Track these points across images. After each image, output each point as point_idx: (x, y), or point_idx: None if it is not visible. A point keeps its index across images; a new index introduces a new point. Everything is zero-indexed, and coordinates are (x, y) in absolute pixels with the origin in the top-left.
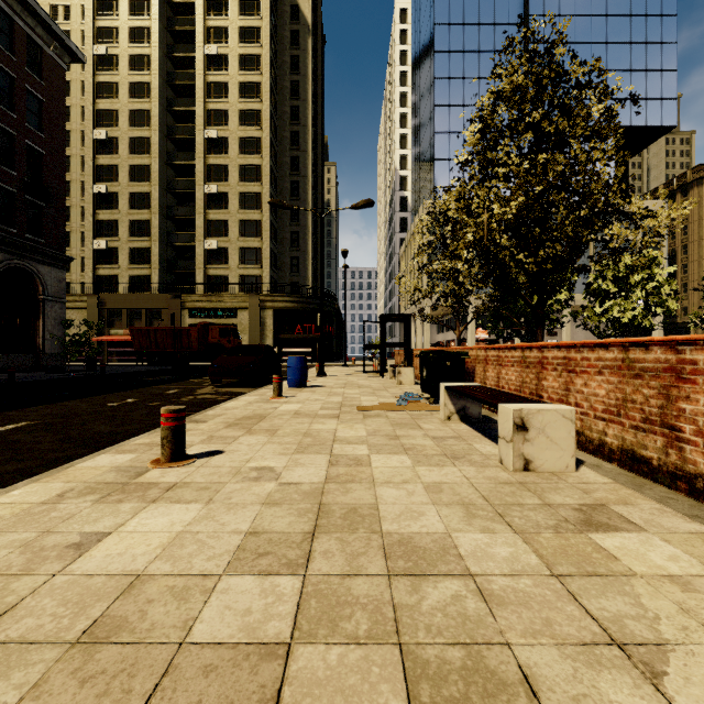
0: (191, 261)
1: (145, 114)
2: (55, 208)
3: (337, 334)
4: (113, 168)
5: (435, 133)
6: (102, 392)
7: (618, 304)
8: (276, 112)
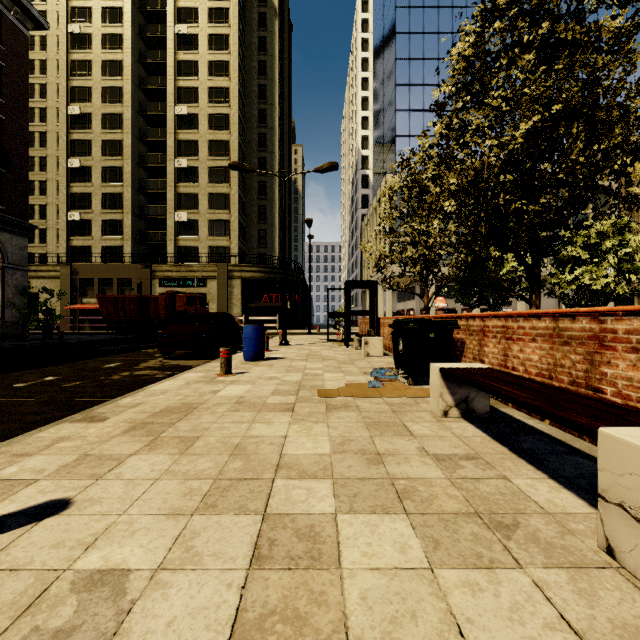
0: (163, 232)
1: (118, 91)
2: (16, 175)
3: (302, 303)
4: (87, 143)
5: (396, 111)
6: (31, 366)
7: (589, 271)
8: (244, 91)
